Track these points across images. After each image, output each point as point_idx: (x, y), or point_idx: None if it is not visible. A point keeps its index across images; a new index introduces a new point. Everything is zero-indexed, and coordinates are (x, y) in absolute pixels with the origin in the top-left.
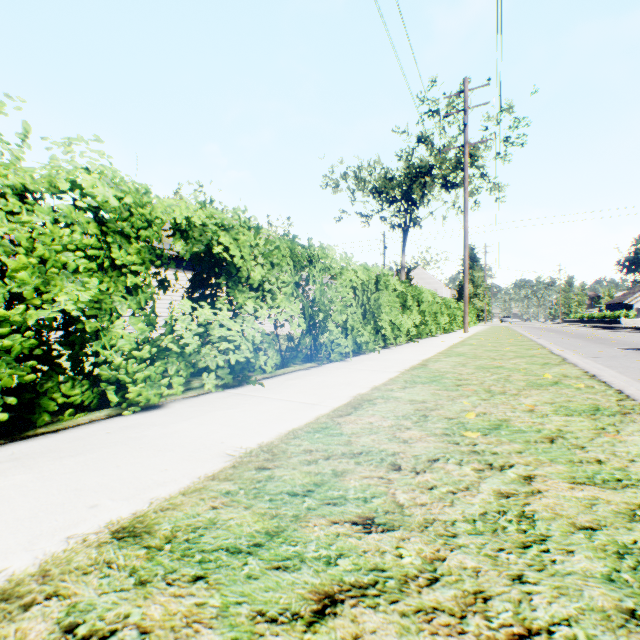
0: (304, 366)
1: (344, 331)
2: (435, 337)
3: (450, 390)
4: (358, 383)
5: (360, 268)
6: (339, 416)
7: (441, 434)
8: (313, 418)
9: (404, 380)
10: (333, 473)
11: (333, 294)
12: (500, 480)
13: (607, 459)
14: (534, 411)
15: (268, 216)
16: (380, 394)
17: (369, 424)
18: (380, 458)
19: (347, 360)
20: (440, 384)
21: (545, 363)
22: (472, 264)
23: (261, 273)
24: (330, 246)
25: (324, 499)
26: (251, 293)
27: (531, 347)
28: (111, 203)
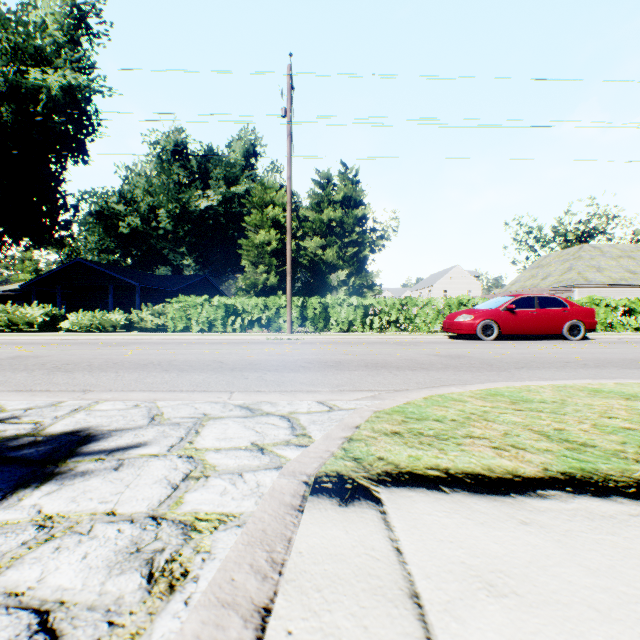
0: None
1: None
2: None
3: None
4: None
5: None
6: None
7: None
8: None
9: None
10: None
11: None
12: None
13: None
14: None
15: None
16: None
17: None
18: None
19: None
20: None
21: None
22: None
23: None
24: None
25: None
26: (638, 314)
27: None
28: (614, 305)
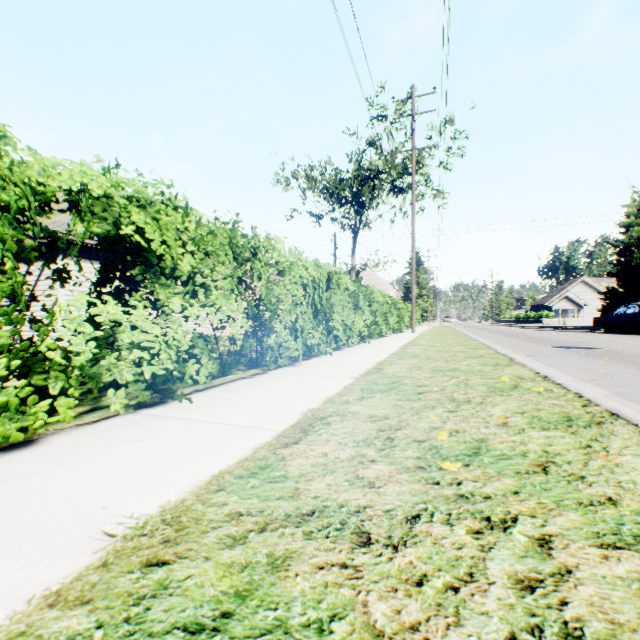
0: (247, 373)
1: (294, 333)
2: (385, 337)
3: (412, 400)
4: (309, 394)
5: (311, 264)
6: (284, 446)
7: (415, 468)
8: (250, 451)
9: (360, 388)
10: (269, 563)
11: (281, 291)
12: (510, 551)
13: (618, 496)
14: (508, 425)
15: (215, 211)
16: (335, 409)
17: (323, 457)
18: (340, 521)
19: (297, 364)
20: (400, 392)
21: (496, 364)
22: (417, 267)
23: (191, 263)
24: (278, 238)
25: (249, 636)
26: (179, 288)
27: (477, 347)
28: None
